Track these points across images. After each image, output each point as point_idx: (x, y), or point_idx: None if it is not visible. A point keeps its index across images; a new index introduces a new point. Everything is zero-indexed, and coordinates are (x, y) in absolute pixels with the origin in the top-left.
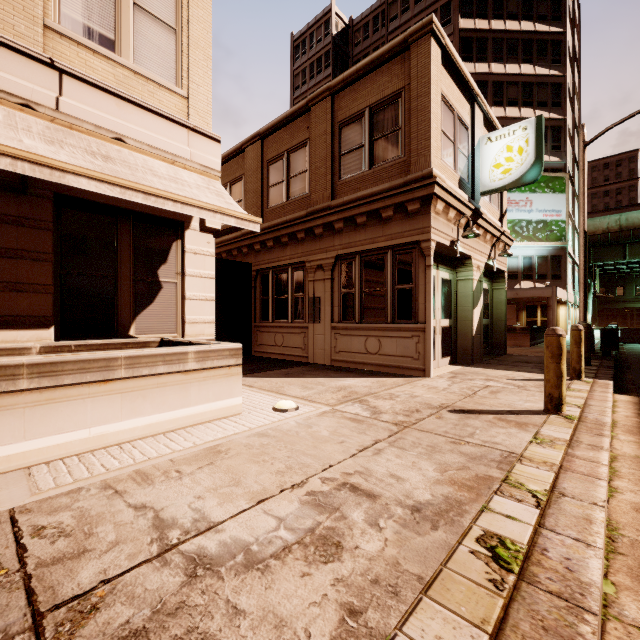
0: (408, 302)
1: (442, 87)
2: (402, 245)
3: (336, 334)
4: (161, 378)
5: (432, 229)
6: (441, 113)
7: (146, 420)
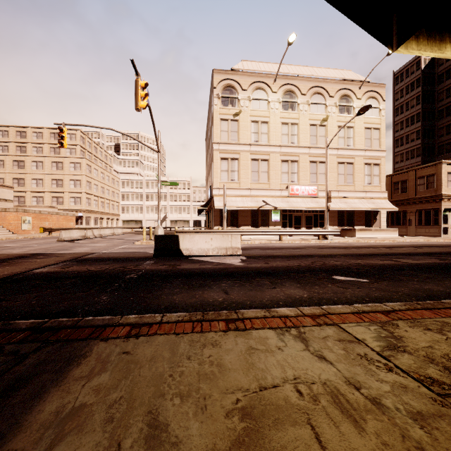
0: (436, 221)
1: (448, 171)
2: (435, 208)
3: (416, 228)
4: (388, 231)
5: (442, 205)
6: (447, 177)
7: (387, 235)
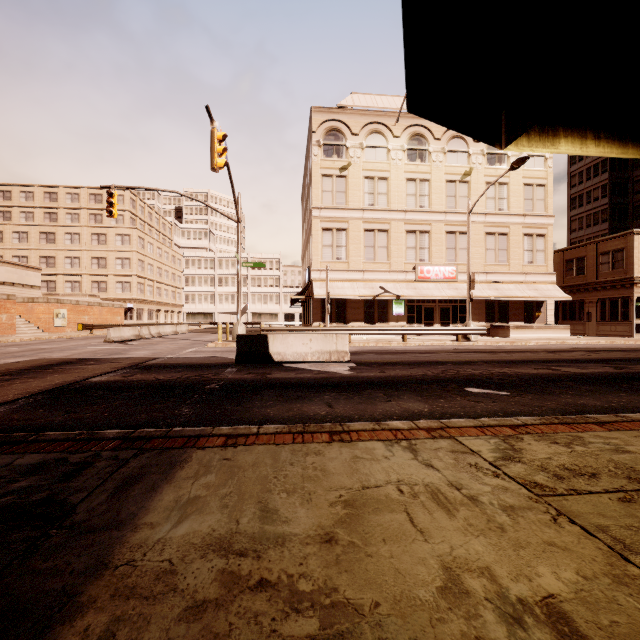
0: (626, 315)
1: None
2: (624, 297)
3: (598, 325)
4: (557, 329)
5: (634, 293)
6: None
7: (555, 335)
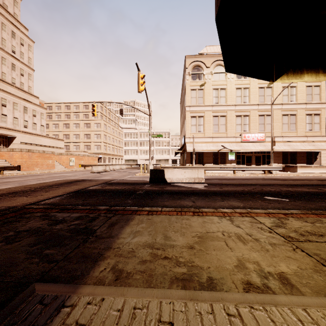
0: None
1: None
2: None
3: None
4: None
5: None
6: None
7: (325, 171)
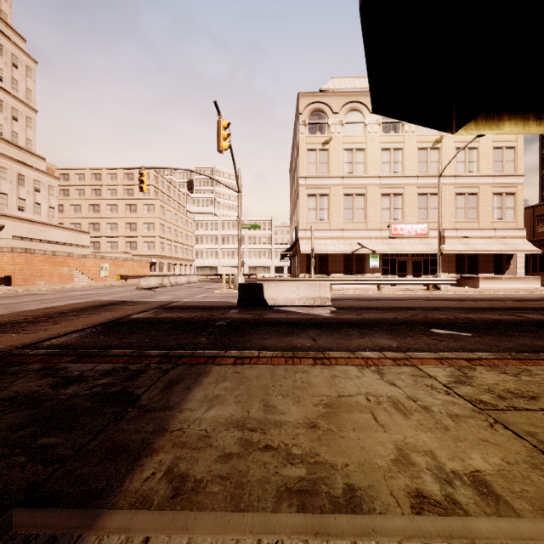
0: None
1: None
2: None
3: None
4: (526, 280)
5: None
6: None
7: (524, 286)
